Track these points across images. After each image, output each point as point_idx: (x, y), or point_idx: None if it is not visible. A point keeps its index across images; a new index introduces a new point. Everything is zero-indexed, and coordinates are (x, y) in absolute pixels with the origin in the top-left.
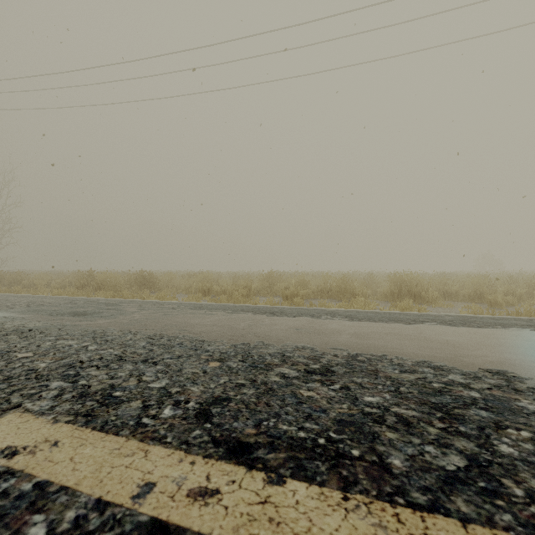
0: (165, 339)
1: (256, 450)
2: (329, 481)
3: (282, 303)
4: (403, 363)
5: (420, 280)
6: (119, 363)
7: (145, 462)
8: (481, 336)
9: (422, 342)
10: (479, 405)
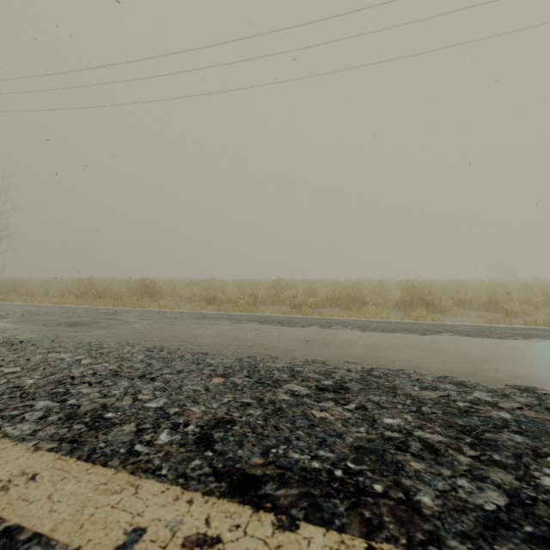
0: (165, 352)
1: (263, 485)
2: (350, 525)
3: (290, 312)
4: (422, 378)
5: (433, 288)
6: (114, 379)
7: (135, 501)
8: (503, 348)
9: (441, 354)
10: (511, 427)
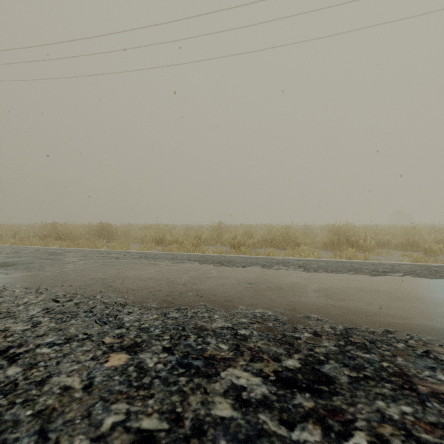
0: (72, 302)
1: None
2: None
3: (230, 252)
4: (432, 350)
5: (357, 230)
6: None
7: None
8: None
9: (417, 303)
10: None
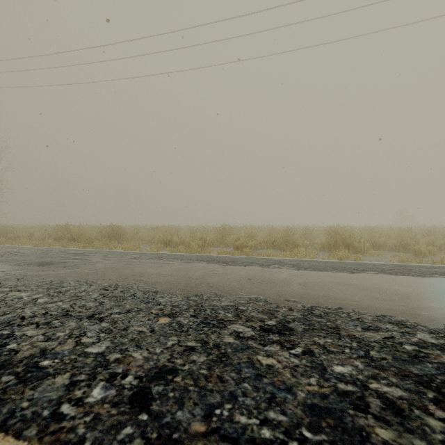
0: (118, 290)
1: None
2: None
3: (234, 253)
4: (362, 317)
5: (353, 232)
6: (63, 319)
7: None
8: (426, 285)
9: (372, 292)
10: None
